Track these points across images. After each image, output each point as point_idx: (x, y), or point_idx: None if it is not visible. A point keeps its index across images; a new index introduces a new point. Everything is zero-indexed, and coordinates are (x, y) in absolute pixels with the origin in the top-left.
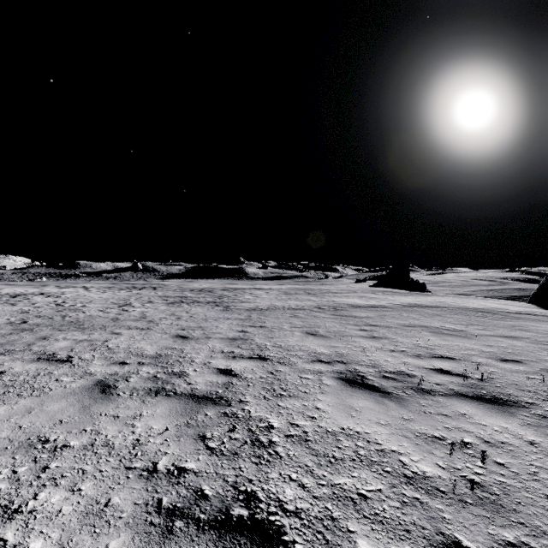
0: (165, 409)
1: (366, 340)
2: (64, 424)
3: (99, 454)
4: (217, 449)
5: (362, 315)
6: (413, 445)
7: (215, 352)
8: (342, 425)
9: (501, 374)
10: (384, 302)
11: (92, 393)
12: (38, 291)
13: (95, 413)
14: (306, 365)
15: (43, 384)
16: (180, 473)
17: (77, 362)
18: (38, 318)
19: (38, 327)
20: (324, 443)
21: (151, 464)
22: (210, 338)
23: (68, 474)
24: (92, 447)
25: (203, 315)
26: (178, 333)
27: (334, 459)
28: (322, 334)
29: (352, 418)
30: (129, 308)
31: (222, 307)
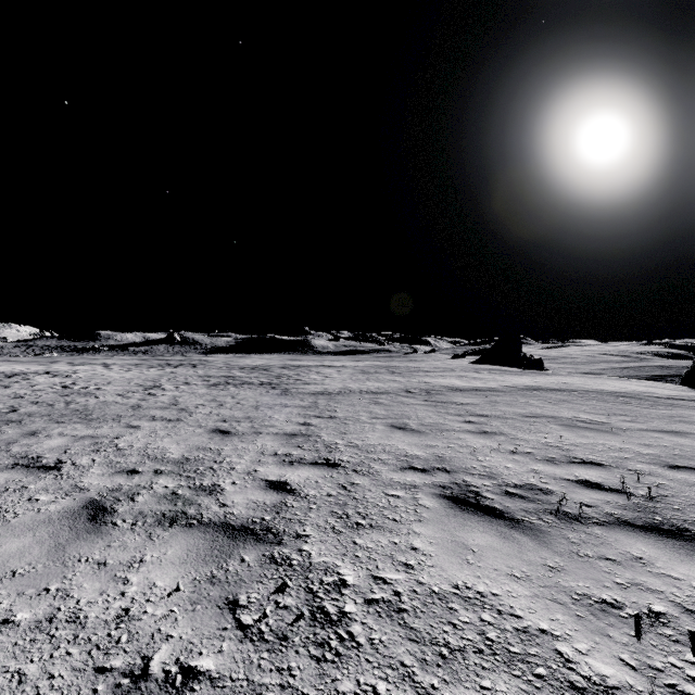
0: (181, 550)
1: (474, 436)
2: (17, 578)
3: (58, 639)
4: (255, 627)
5: (465, 401)
6: (573, 619)
7: (265, 454)
8: (455, 579)
9: (675, 489)
10: (492, 384)
11: (76, 521)
12: (43, 369)
13: (71, 558)
14: (394, 474)
15: (7, 505)
16: (186, 680)
17: (67, 470)
18: (33, 406)
19: (29, 418)
20: (429, 615)
21: (139, 661)
22: (260, 434)
23: None
24: (49, 624)
25: (254, 401)
26: (217, 426)
27: (448, 649)
28: (413, 428)
29: (469, 566)
30: (158, 392)
31: (279, 391)
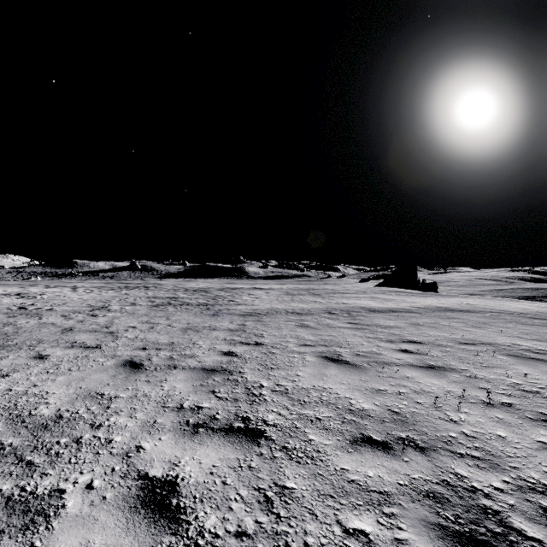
0: None
1: (423, 374)
2: None
3: None
4: None
5: (389, 324)
6: None
7: (166, 408)
8: None
9: None
10: (405, 305)
11: None
12: (17, 291)
13: None
14: (345, 459)
15: None
16: None
17: None
18: None
19: None
20: None
21: None
22: (174, 369)
23: None
24: None
25: (185, 323)
26: (132, 356)
27: None
28: (348, 360)
29: None
30: (101, 313)
31: (212, 311)
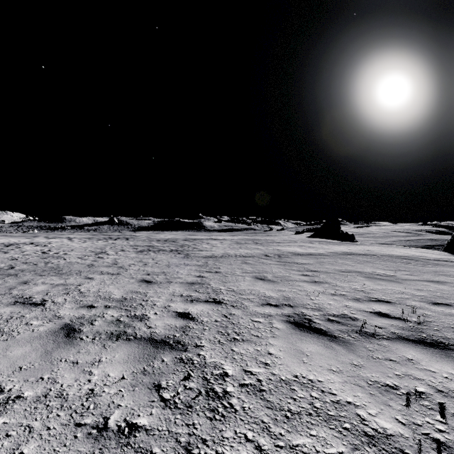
0: (124, 355)
1: (308, 284)
2: (23, 371)
3: (51, 407)
4: (171, 400)
5: (303, 262)
6: (367, 396)
7: (175, 296)
8: (295, 372)
9: (436, 317)
10: (321, 251)
11: (57, 337)
12: (29, 241)
13: (55, 359)
14: (257, 308)
15: (13, 327)
16: (131, 430)
17: (49, 305)
18: (24, 265)
19: (22, 272)
20: (279, 393)
21: (102, 419)
22: (171, 283)
23: (14, 433)
24: (45, 398)
25: (166, 262)
26: (143, 278)
27: (290, 413)
28: (270, 279)
29: (304, 364)
30: (104, 256)
31: (183, 255)
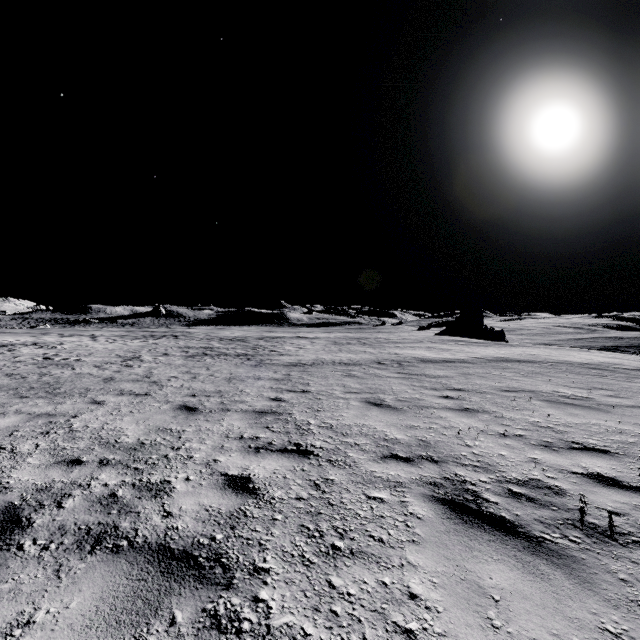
0: (91, 599)
1: (456, 415)
2: None
3: None
4: None
5: (438, 373)
6: None
7: (229, 438)
8: None
9: None
10: (461, 355)
11: None
12: (31, 341)
13: None
14: (375, 466)
15: None
16: None
17: (1, 460)
18: (5, 378)
19: None
20: None
21: None
22: (227, 411)
23: None
24: None
25: (227, 373)
26: (185, 402)
27: None
28: (390, 404)
29: (495, 633)
30: (135, 363)
31: (254, 362)
